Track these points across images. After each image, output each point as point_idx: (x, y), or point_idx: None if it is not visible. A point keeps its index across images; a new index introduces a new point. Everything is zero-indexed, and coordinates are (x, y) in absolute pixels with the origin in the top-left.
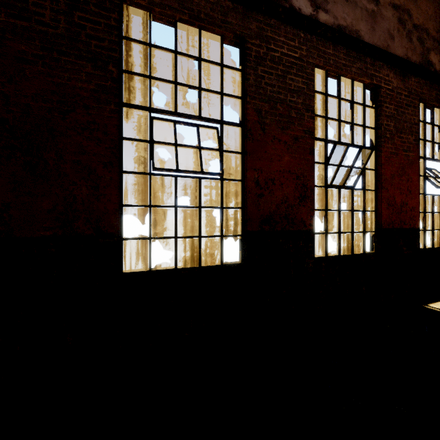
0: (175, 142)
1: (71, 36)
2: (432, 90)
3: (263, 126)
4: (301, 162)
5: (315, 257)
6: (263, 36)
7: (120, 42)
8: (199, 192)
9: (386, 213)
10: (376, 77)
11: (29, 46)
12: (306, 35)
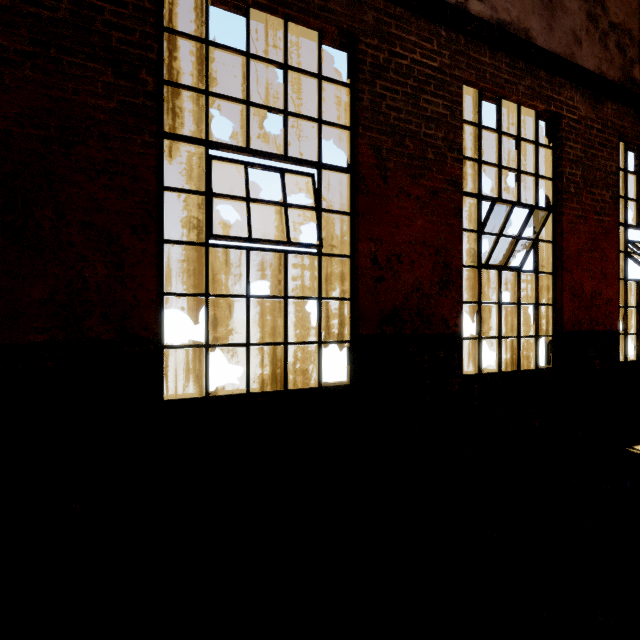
0: (247, 196)
1: (80, 24)
2: (637, 122)
3: (384, 172)
4: (442, 229)
5: (464, 375)
6: (384, 34)
7: (159, 37)
8: (284, 274)
9: (570, 308)
10: (555, 101)
11: (10, 37)
12: (449, 34)
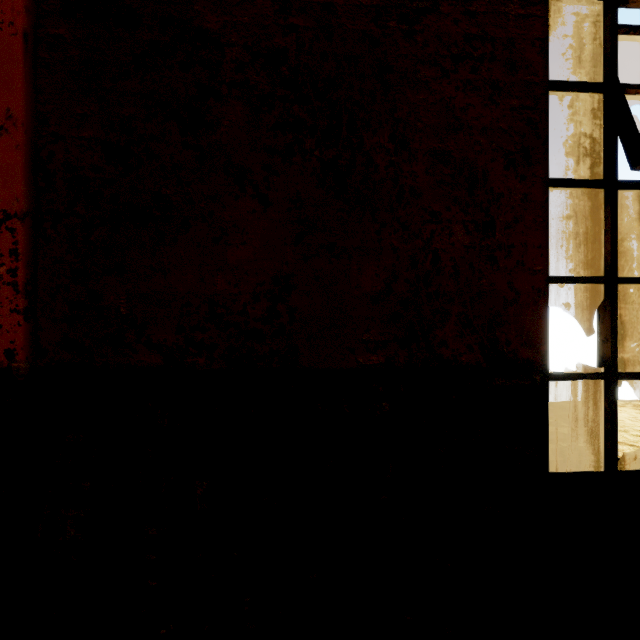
0: None
1: None
2: None
3: None
4: None
5: None
6: None
7: None
8: None
9: None
10: None
11: None
12: None
